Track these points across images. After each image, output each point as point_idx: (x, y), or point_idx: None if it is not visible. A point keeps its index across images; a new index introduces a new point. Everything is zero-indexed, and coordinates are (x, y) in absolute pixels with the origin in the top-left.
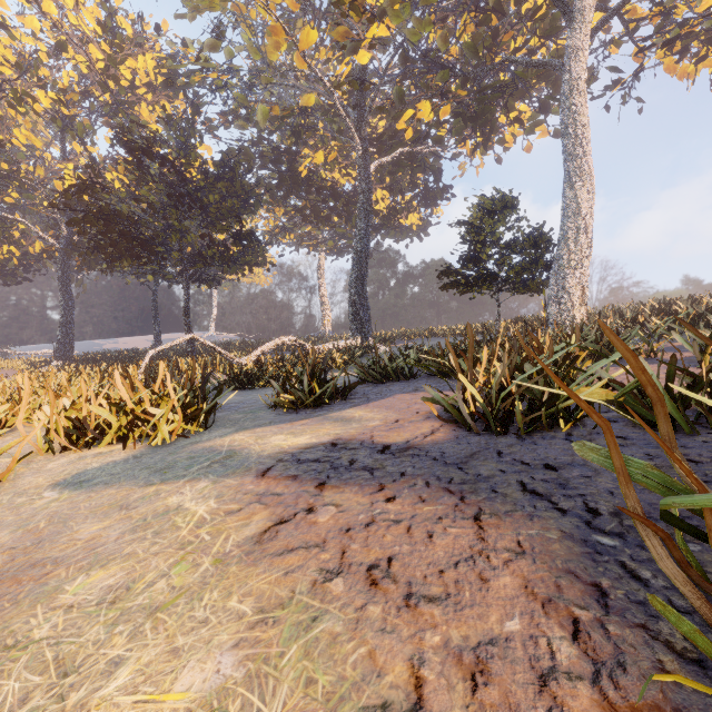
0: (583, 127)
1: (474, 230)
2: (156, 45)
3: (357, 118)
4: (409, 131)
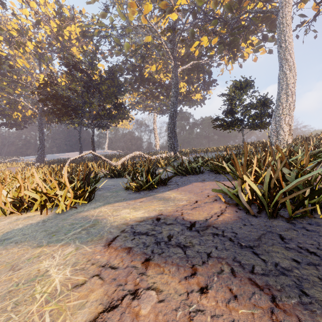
0: (290, 42)
1: (230, 98)
2: (79, 19)
3: (171, 47)
4: (197, 52)
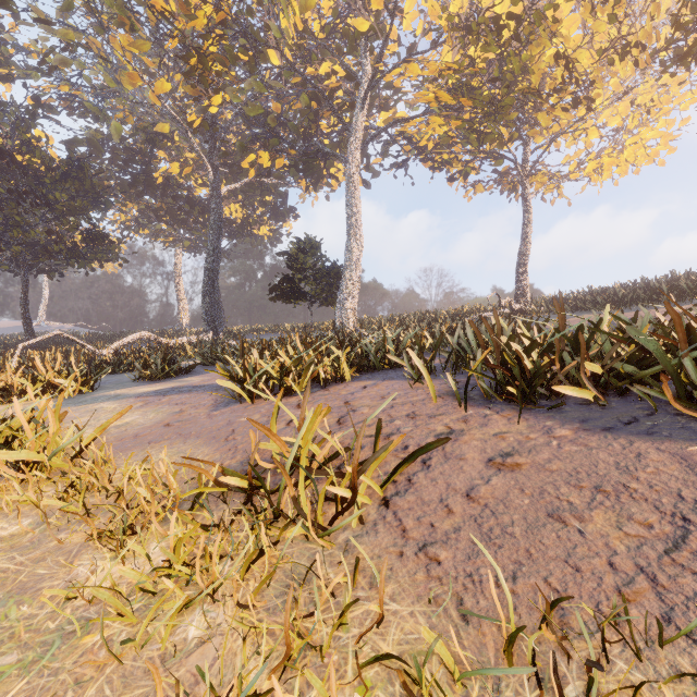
0: (357, 204)
1: (293, 260)
2: None
3: (209, 149)
4: (252, 172)
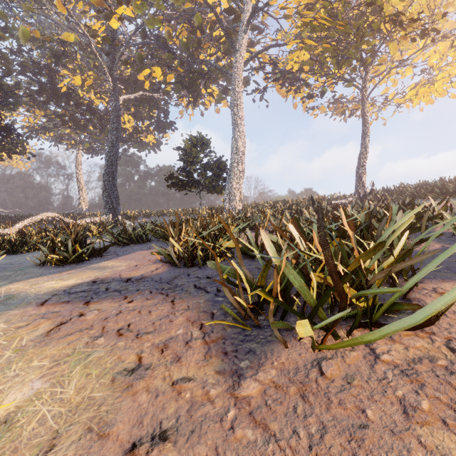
0: (241, 110)
1: (187, 154)
2: None
3: (109, 62)
4: (147, 83)
